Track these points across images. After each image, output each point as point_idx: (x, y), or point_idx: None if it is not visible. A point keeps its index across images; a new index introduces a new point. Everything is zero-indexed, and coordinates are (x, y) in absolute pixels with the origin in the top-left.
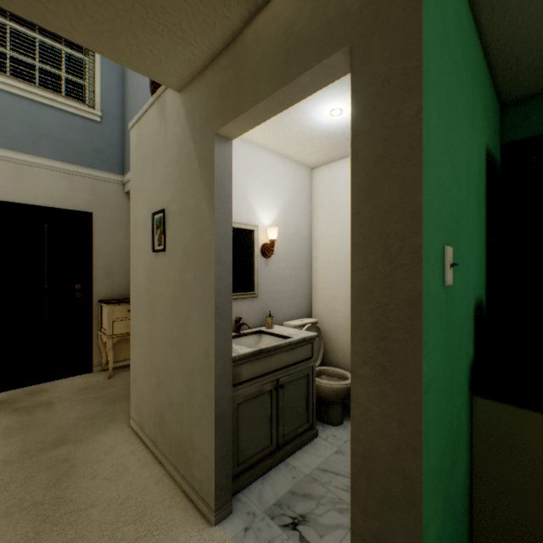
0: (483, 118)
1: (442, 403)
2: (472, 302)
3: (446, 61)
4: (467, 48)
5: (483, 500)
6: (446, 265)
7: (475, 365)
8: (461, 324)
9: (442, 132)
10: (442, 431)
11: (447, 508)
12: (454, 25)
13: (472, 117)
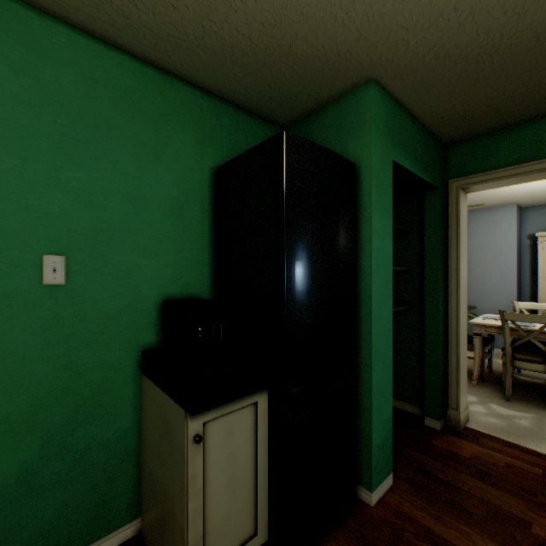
0: (202, 146)
1: (40, 371)
2: (154, 299)
3: (55, 117)
4: (133, 97)
5: (144, 455)
6: (45, 270)
7: (151, 349)
8: (113, 315)
9: (40, 172)
10: (40, 392)
11: (58, 451)
12: (83, 86)
13: (154, 150)
